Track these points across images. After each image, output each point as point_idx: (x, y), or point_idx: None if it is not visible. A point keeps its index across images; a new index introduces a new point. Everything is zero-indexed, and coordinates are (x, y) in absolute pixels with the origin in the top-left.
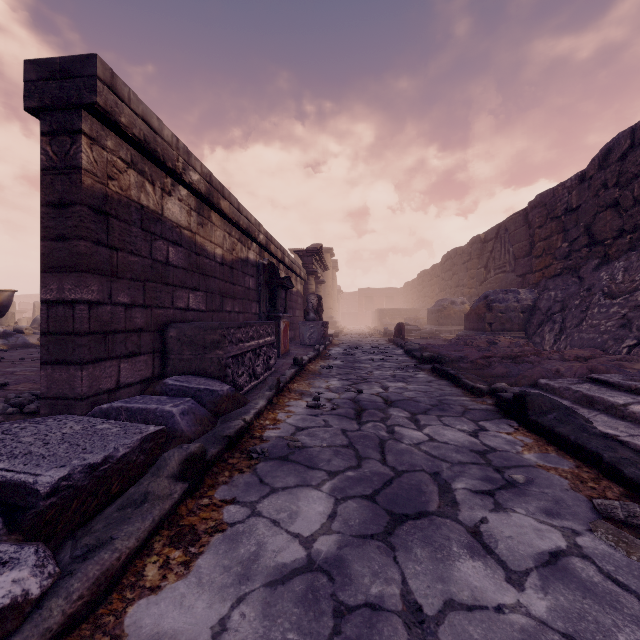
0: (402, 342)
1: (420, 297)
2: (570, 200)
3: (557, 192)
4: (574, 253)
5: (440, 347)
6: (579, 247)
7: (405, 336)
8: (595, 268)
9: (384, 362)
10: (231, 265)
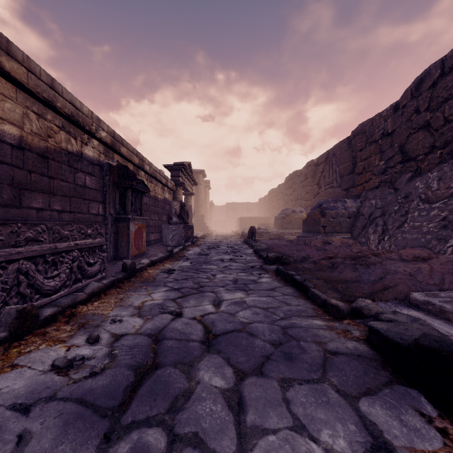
0: (253, 242)
1: (270, 209)
2: (386, 126)
3: (375, 121)
4: (390, 169)
5: (284, 247)
6: (394, 164)
7: (257, 237)
8: (409, 180)
9: (232, 262)
10: (44, 153)
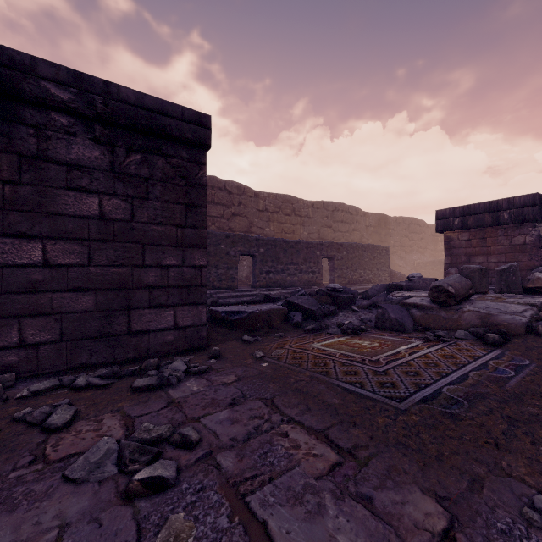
0: None
1: None
2: None
3: None
4: None
5: None
6: None
7: None
8: None
9: None
10: None
